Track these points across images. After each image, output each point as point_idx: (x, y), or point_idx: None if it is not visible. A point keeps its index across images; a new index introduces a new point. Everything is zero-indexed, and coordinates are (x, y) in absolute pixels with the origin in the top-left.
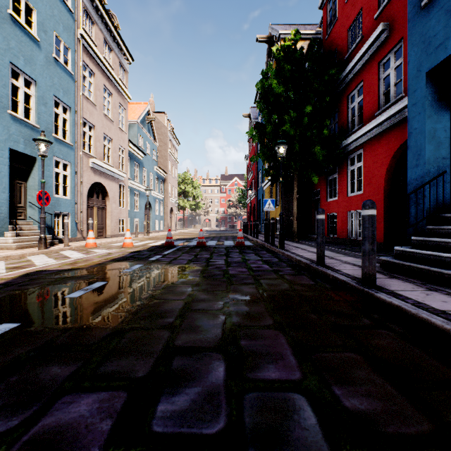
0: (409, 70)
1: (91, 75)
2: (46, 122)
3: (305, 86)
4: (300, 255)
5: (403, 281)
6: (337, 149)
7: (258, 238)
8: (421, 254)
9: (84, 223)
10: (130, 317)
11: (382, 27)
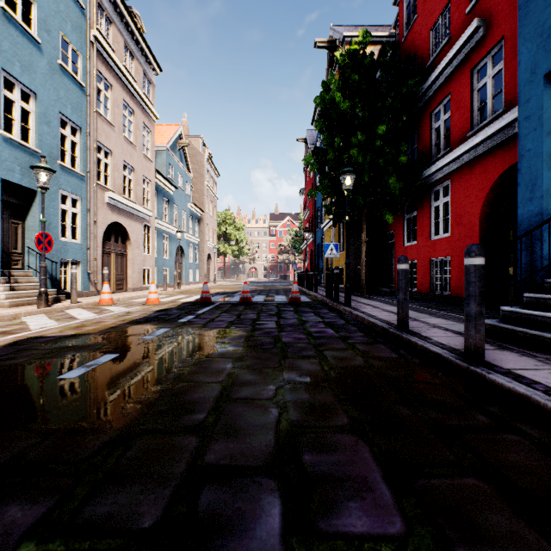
0: (519, 73)
1: (108, 88)
2: (50, 146)
3: (376, 101)
4: (373, 315)
5: (519, 354)
6: (417, 180)
7: (317, 292)
8: (540, 317)
9: (99, 273)
10: (143, 411)
11: (476, 23)
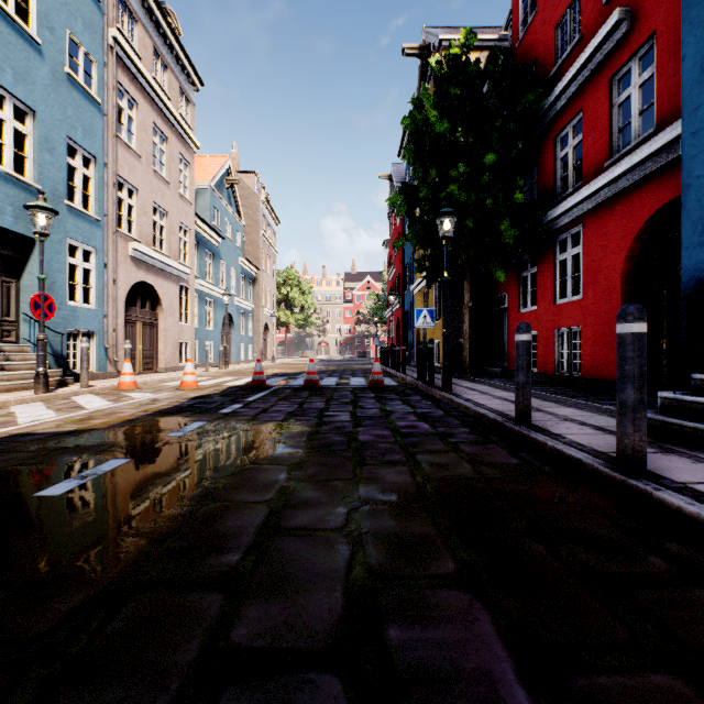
0: (684, 72)
1: (133, 107)
2: (54, 181)
3: (483, 122)
4: (481, 404)
5: (692, 460)
6: (537, 225)
7: (406, 373)
8: None
9: (120, 348)
10: (147, 550)
11: (618, 15)
